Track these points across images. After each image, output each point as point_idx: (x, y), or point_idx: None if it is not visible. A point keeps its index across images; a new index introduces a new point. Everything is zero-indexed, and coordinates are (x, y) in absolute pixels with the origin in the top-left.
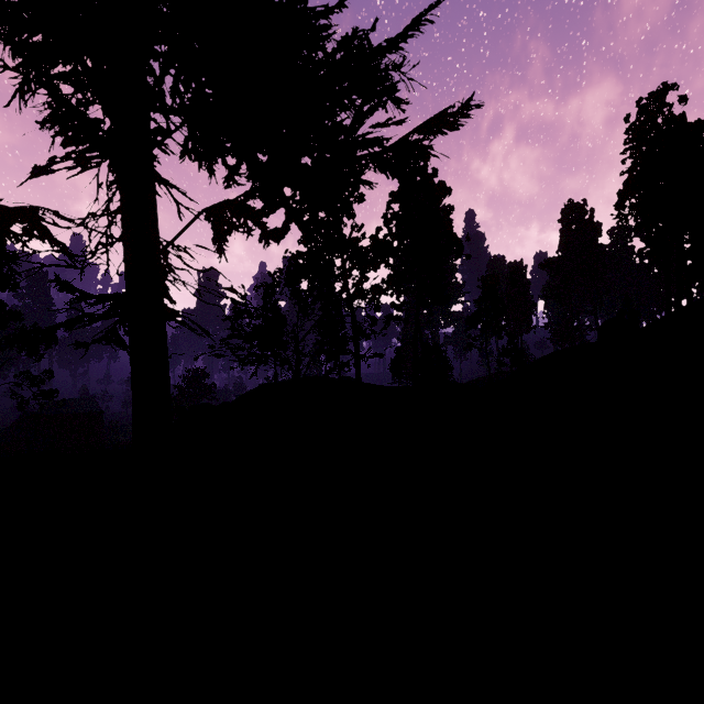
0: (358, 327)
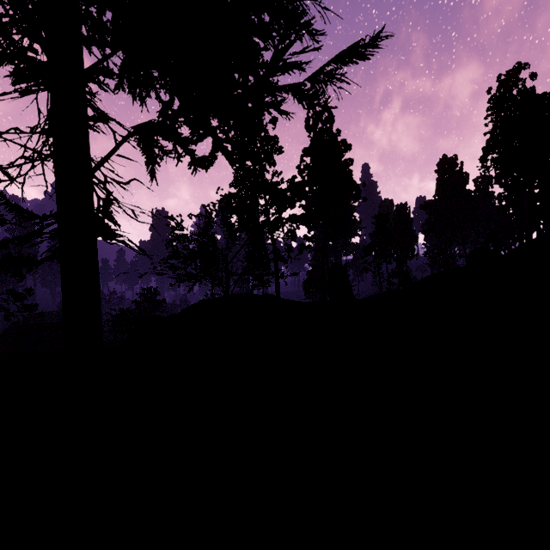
0: (277, 253)
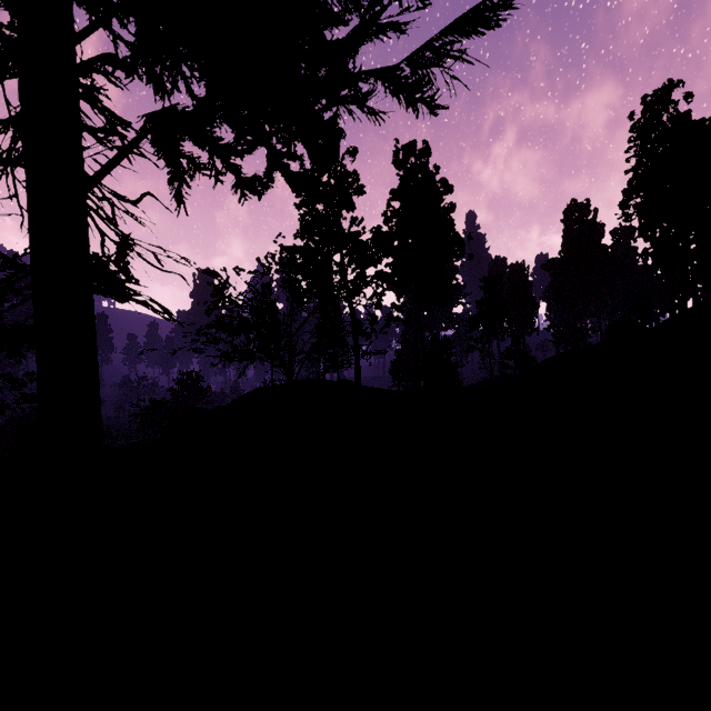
0: (357, 325)
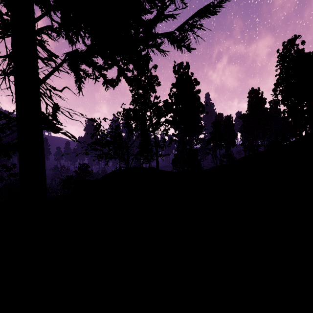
0: (157, 143)
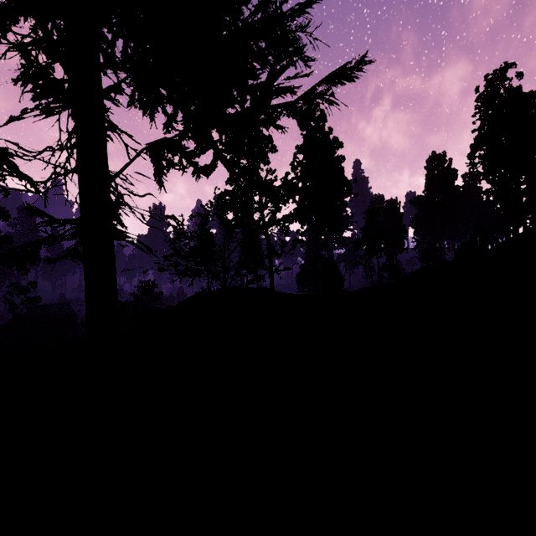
0: (271, 248)
